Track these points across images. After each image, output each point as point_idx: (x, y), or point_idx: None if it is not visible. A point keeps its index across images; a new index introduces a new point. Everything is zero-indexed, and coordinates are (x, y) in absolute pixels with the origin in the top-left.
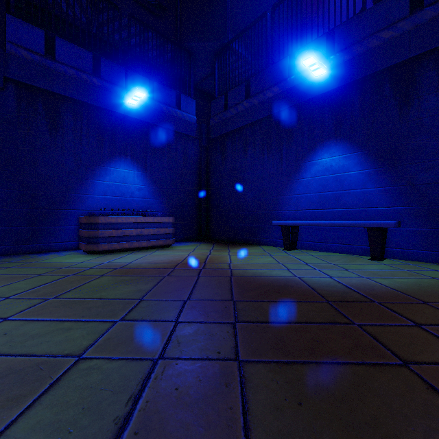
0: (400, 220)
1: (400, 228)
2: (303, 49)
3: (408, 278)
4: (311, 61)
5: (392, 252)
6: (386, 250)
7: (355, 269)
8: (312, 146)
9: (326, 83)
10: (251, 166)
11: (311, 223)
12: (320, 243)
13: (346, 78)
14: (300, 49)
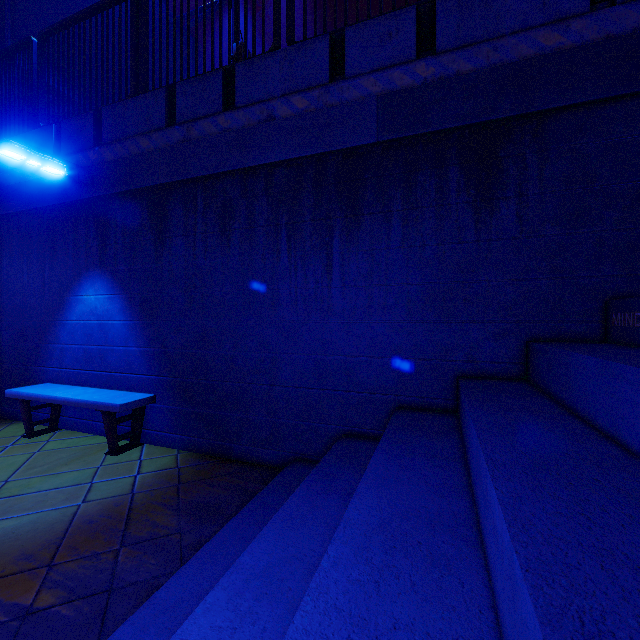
0: (156, 393)
1: (156, 403)
2: (70, 121)
3: (34, 514)
4: (16, 154)
5: (149, 435)
6: (145, 433)
7: (10, 495)
8: (77, 273)
9: (88, 184)
10: (7, 287)
11: (47, 399)
12: (85, 420)
13: (108, 186)
14: (67, 120)
